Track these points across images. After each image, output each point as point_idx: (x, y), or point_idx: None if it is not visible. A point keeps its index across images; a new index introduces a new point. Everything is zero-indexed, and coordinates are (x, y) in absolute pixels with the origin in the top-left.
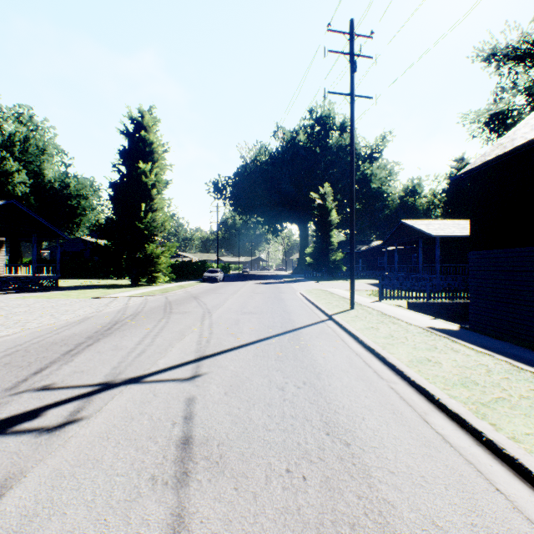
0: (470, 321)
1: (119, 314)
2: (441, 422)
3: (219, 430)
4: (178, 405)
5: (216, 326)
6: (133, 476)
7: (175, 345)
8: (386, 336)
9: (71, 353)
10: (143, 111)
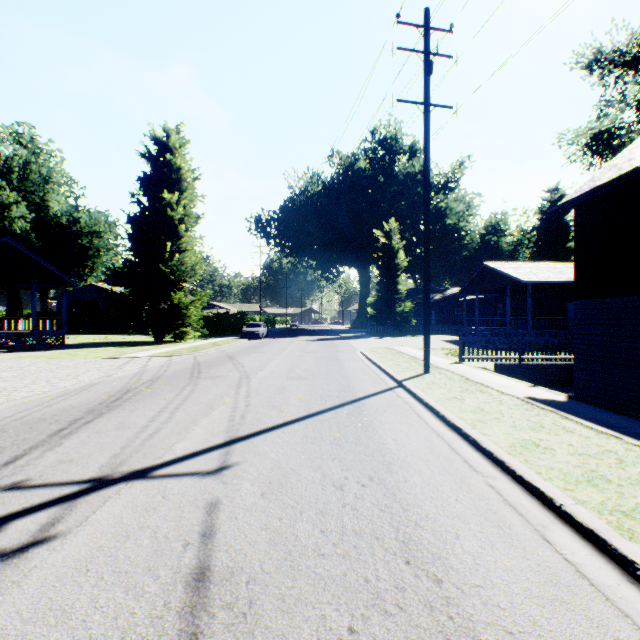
0: (574, 388)
1: (134, 379)
2: (569, 542)
3: (251, 557)
4: (194, 513)
5: (255, 396)
6: None
7: (200, 423)
8: (475, 410)
9: (61, 433)
10: (169, 129)
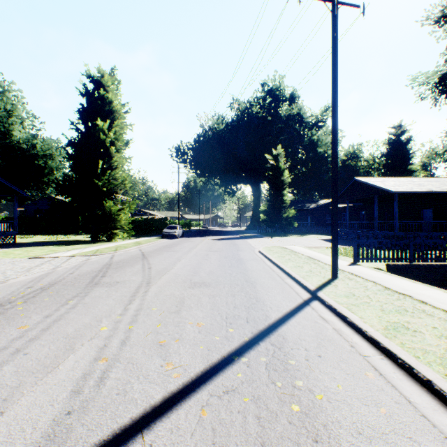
0: None
1: (25, 286)
2: None
3: None
4: None
5: (143, 318)
6: None
7: (15, 403)
8: None
9: None
10: (103, 71)
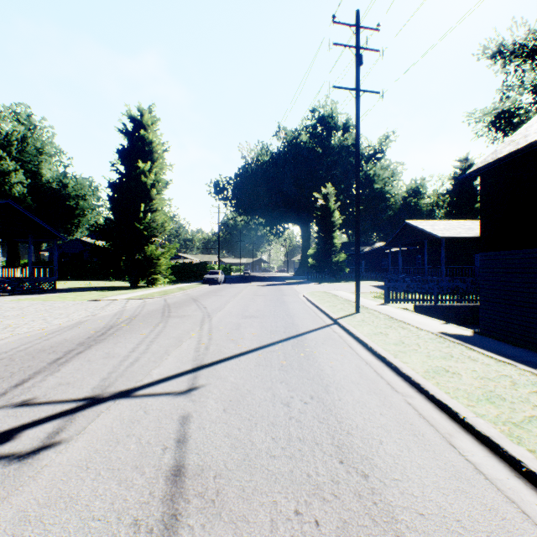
0: (480, 325)
1: (115, 317)
2: (470, 446)
3: (217, 458)
4: (170, 424)
5: (216, 331)
6: (111, 521)
7: (171, 353)
8: (397, 343)
9: (58, 362)
10: (143, 109)
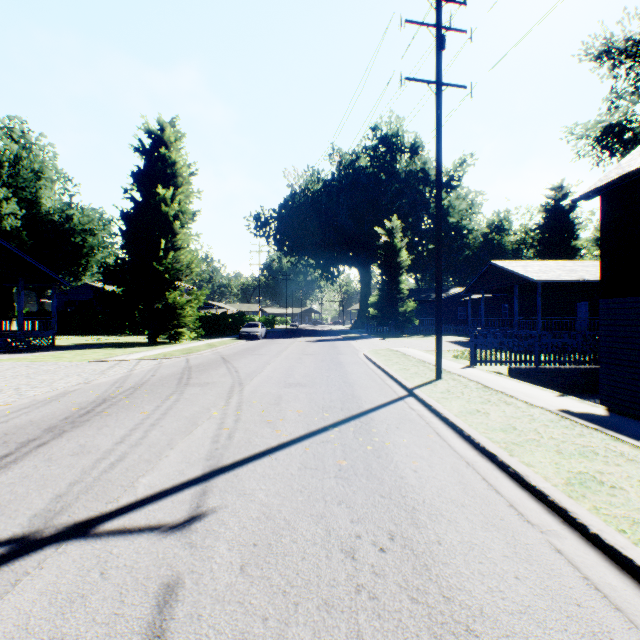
0: (600, 395)
1: (114, 386)
2: None
3: None
4: (139, 607)
5: (247, 408)
6: None
7: (177, 445)
8: (506, 428)
9: (2, 462)
10: (164, 122)
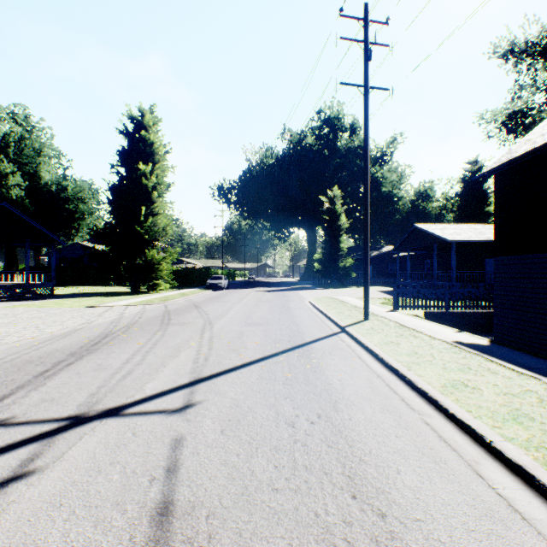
0: (494, 333)
1: (112, 325)
2: (500, 477)
3: (211, 491)
4: (161, 449)
5: (217, 340)
6: None
7: (168, 364)
8: (409, 353)
9: (45, 374)
10: (144, 110)
